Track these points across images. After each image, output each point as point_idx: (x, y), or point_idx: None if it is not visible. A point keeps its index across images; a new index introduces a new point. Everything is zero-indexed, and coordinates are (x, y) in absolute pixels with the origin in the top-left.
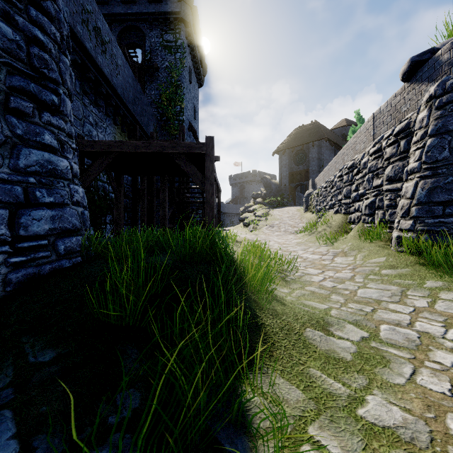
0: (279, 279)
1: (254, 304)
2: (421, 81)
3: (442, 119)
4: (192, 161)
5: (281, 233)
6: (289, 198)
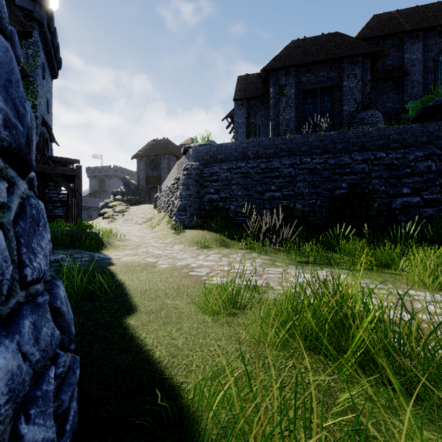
0: (118, 241)
1: (105, 242)
2: (187, 158)
3: (184, 180)
4: (64, 176)
5: (132, 225)
6: (145, 197)
